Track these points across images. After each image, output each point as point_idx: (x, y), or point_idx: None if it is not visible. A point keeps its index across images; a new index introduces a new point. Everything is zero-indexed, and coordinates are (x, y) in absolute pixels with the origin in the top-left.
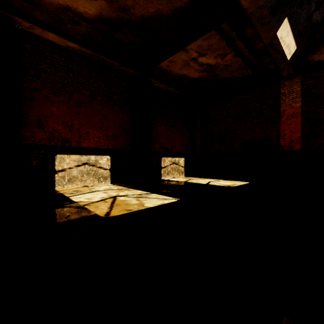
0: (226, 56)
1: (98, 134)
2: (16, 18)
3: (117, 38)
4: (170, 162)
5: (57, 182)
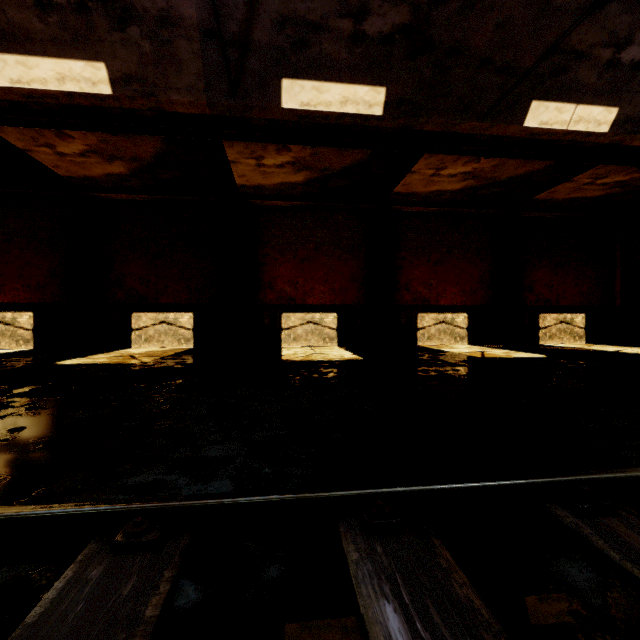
0: None
1: (455, 290)
2: (394, 207)
3: (480, 193)
4: (555, 320)
5: (419, 339)
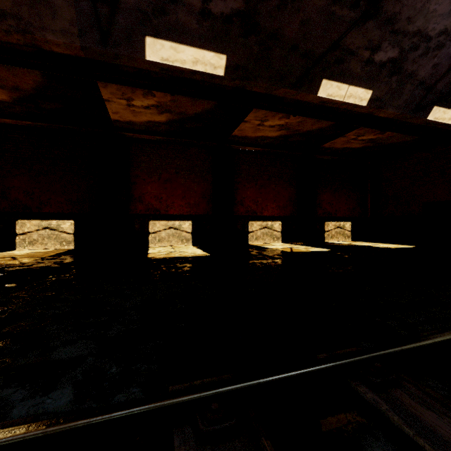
0: (385, 133)
1: (273, 206)
2: (233, 146)
3: (289, 140)
4: (334, 226)
5: (250, 239)
